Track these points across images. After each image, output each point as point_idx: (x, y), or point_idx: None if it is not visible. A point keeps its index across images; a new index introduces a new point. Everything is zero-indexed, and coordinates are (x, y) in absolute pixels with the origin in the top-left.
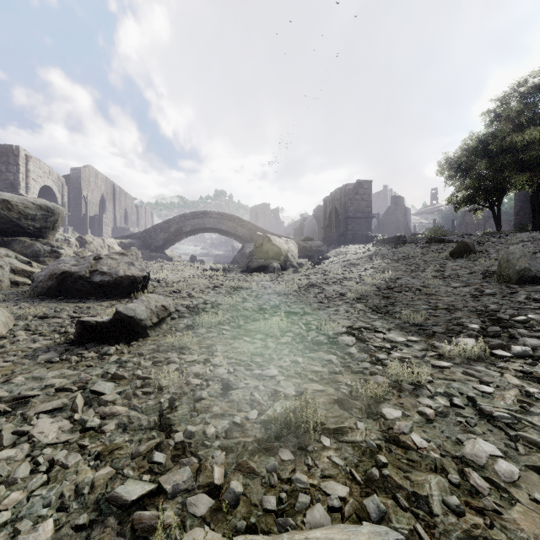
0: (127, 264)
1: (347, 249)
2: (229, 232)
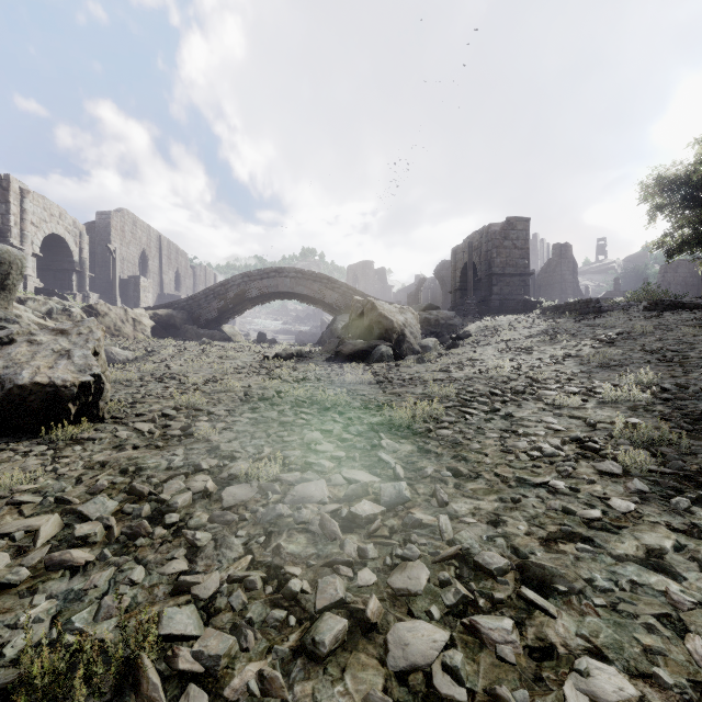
0: (57, 355)
1: (496, 322)
2: (313, 298)
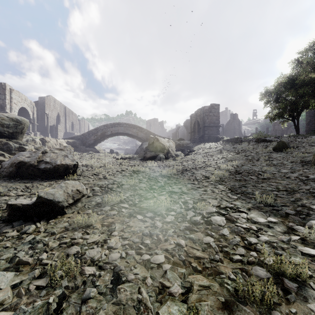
0: (63, 156)
1: (205, 145)
2: (133, 135)
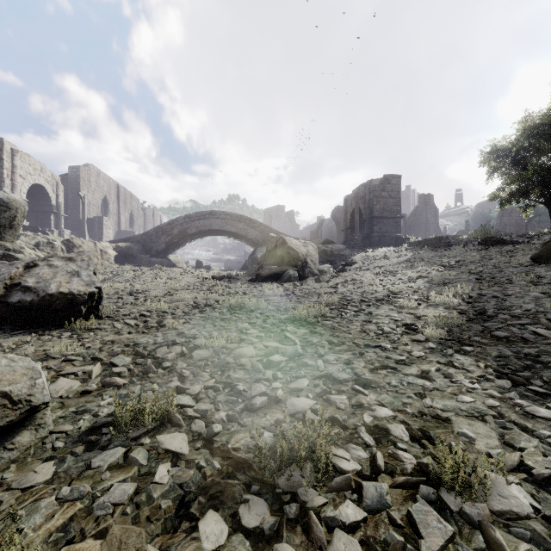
0: (70, 274)
1: (375, 253)
2: (238, 234)
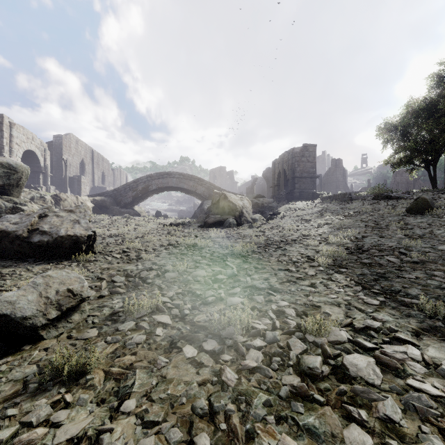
0: (73, 222)
1: (295, 205)
2: (189, 190)
